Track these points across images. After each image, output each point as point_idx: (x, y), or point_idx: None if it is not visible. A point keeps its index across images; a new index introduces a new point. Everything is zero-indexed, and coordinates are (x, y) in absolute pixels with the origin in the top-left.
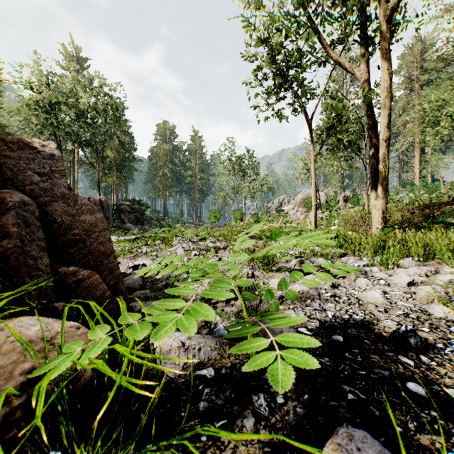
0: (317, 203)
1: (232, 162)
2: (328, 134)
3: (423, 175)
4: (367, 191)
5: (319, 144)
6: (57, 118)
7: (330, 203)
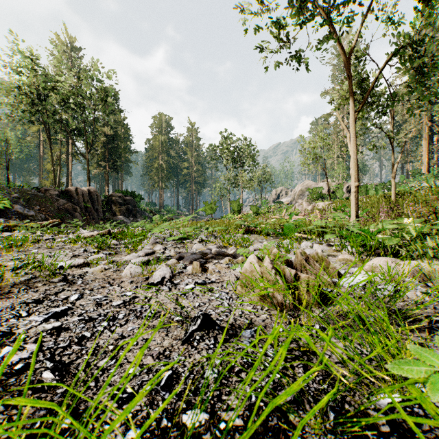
0: (322, 194)
1: (229, 150)
2: (379, 77)
3: (431, 164)
4: (394, 175)
5: (362, 95)
6: (44, 105)
7: (336, 193)
